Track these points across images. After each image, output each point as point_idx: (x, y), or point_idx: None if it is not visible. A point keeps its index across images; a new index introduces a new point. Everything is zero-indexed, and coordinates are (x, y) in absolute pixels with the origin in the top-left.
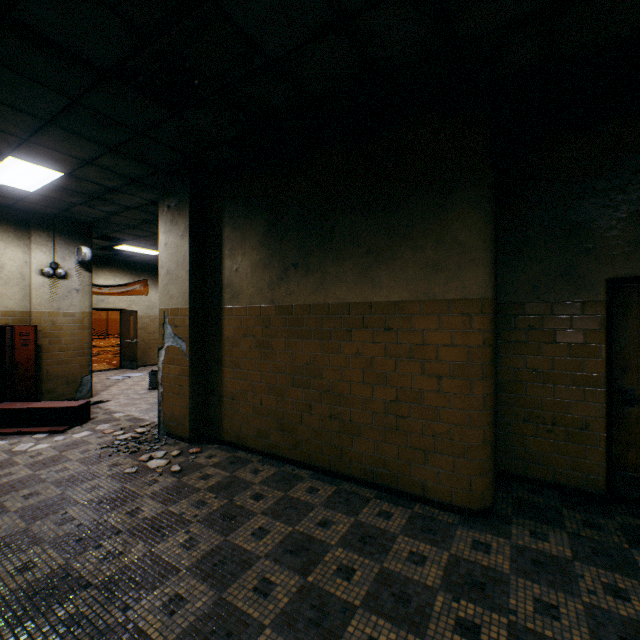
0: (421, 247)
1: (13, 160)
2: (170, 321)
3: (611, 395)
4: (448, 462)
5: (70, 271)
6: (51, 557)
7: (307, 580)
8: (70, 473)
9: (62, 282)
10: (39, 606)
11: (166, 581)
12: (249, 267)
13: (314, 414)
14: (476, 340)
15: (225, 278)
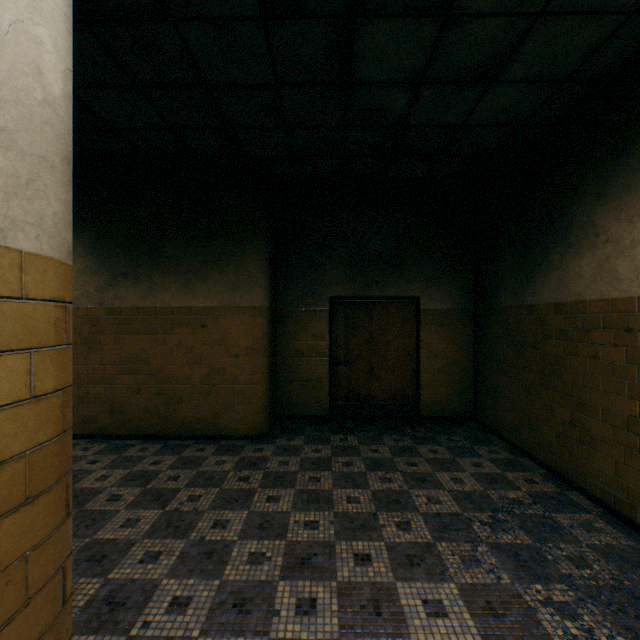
0: (226, 272)
1: None
2: None
3: (332, 361)
4: (243, 409)
5: None
6: None
7: (147, 487)
8: None
9: None
10: None
11: None
12: (74, 272)
13: (143, 394)
14: (259, 332)
15: None
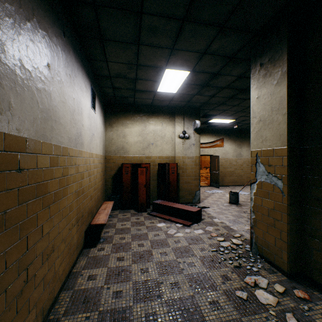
0: None
1: (167, 71)
2: (262, 161)
3: None
4: None
5: (190, 135)
6: None
7: None
8: (195, 271)
9: (187, 141)
10: None
11: None
12: None
13: None
14: None
15: None
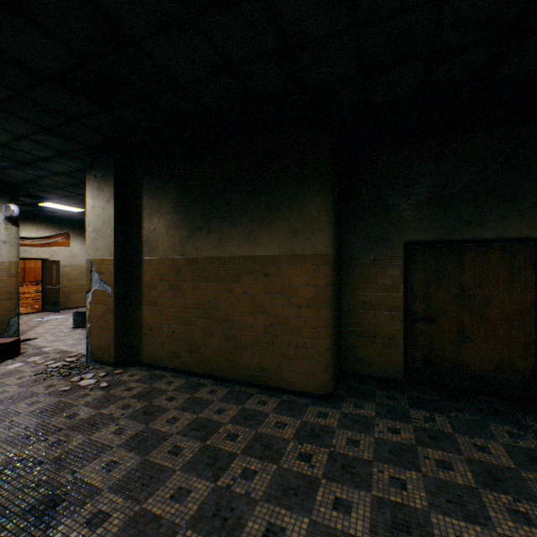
0: (288, 218)
1: None
2: (97, 269)
3: (407, 316)
4: (305, 364)
5: None
6: (6, 449)
7: (206, 443)
8: (10, 394)
9: None
10: (4, 478)
11: (103, 454)
12: (164, 228)
13: (214, 338)
14: (322, 282)
15: (144, 235)
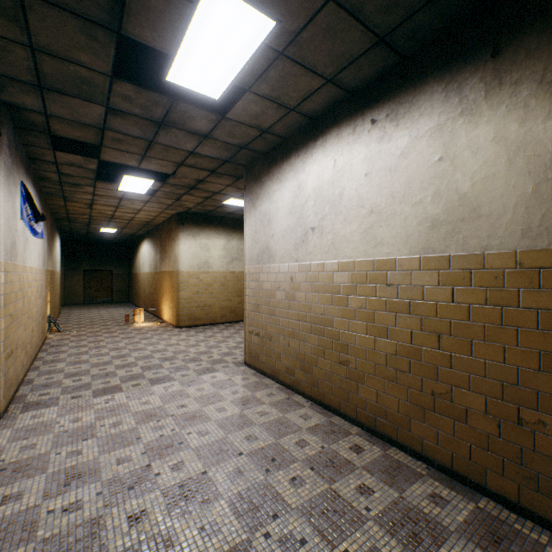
0: None
1: None
2: None
3: (85, 288)
4: None
5: None
6: None
7: None
8: None
9: None
10: None
11: None
12: None
13: None
14: (62, 279)
15: None
